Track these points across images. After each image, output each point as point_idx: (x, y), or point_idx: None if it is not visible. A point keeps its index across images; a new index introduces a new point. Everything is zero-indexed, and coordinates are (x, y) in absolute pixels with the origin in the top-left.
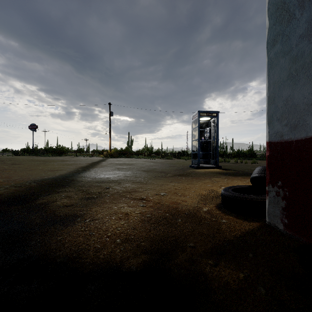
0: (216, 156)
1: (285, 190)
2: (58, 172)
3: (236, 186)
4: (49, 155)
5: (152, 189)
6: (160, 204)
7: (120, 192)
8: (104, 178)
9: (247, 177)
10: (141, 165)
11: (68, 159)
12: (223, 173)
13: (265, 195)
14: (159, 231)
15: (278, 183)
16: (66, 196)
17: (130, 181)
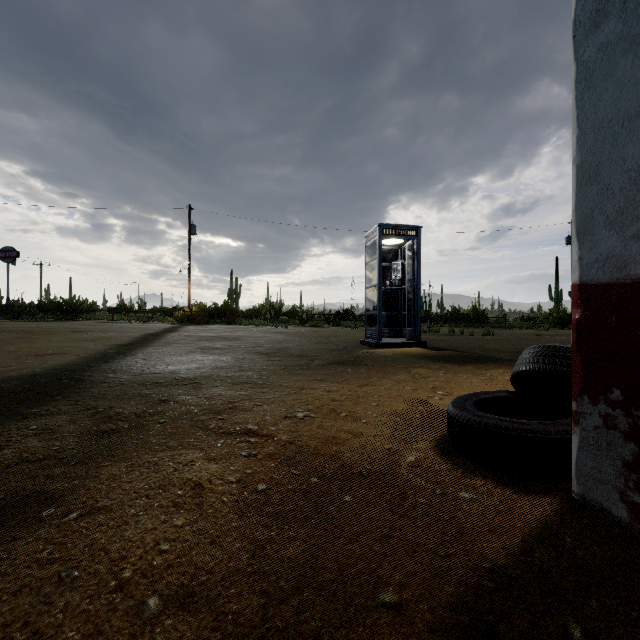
0: (416, 321)
1: (635, 414)
2: (54, 360)
3: (481, 395)
4: (47, 319)
5: (277, 401)
6: (294, 445)
7: (195, 412)
8: (163, 373)
9: (486, 366)
10: (255, 339)
11: (90, 328)
12: (432, 358)
13: (566, 422)
14: (289, 545)
15: (611, 393)
16: (42, 428)
17: (227, 379)
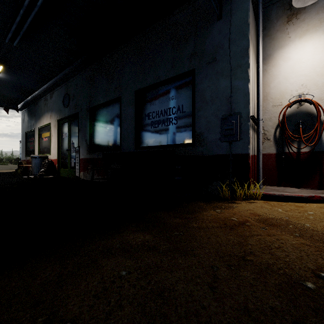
0: None
1: None
2: None
3: None
4: None
5: None
6: None
7: None
8: None
9: None
10: None
11: None
12: None
13: None
14: None
15: None
16: None
17: None
